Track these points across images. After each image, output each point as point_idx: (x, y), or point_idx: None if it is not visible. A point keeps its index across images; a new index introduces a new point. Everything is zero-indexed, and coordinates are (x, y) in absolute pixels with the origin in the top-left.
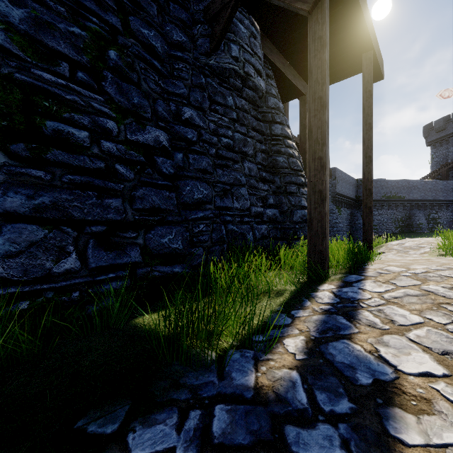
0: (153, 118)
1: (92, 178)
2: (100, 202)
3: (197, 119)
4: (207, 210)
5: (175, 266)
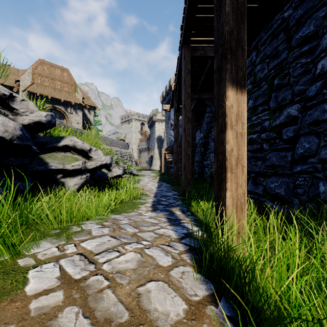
0: (293, 99)
1: (254, 153)
2: (255, 163)
3: (326, 65)
4: (308, 164)
5: (276, 205)
